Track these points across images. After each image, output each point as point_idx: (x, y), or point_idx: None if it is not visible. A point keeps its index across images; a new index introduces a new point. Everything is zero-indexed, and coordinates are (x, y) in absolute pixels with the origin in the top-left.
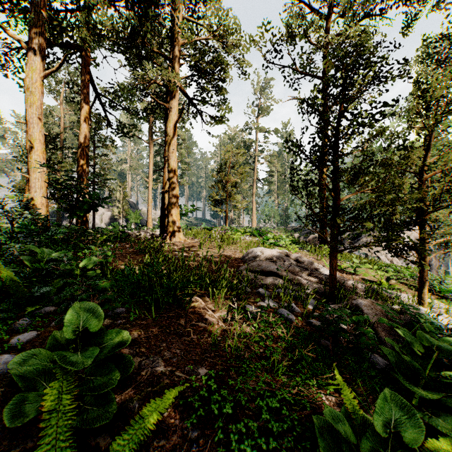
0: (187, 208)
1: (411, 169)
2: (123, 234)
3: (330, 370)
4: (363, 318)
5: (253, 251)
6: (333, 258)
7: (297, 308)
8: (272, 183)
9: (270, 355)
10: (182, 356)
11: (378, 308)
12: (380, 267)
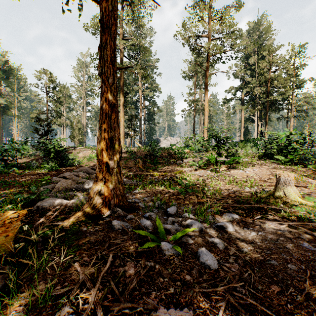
0: None
1: None
2: None
3: None
4: None
5: None
6: None
7: None
8: None
9: None
10: None
11: None
12: None
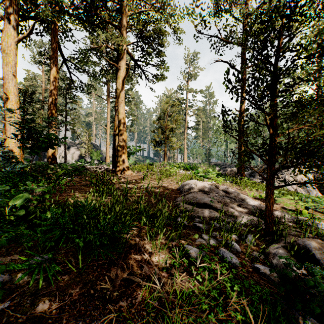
0: (134, 148)
1: None
2: (81, 168)
3: None
4: None
5: (187, 183)
6: (270, 194)
7: (238, 246)
8: (198, 130)
9: None
10: None
11: None
12: (300, 198)
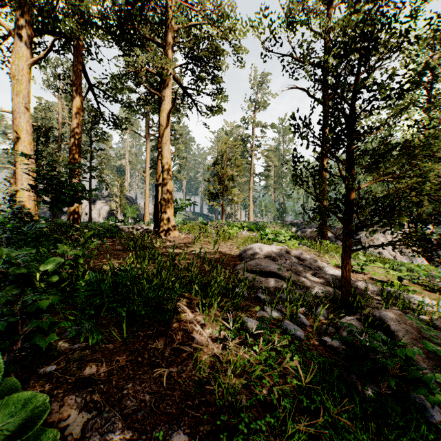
0: (183, 202)
1: (439, 152)
2: (114, 228)
3: (368, 432)
4: (413, 354)
5: (250, 247)
6: (346, 259)
7: (305, 319)
8: (269, 177)
9: (278, 407)
10: (152, 407)
11: (406, 322)
12: (392, 266)
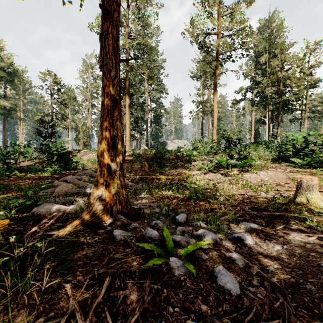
0: None
1: None
2: None
3: None
4: None
5: None
6: None
7: None
8: None
9: None
10: None
11: None
12: None
